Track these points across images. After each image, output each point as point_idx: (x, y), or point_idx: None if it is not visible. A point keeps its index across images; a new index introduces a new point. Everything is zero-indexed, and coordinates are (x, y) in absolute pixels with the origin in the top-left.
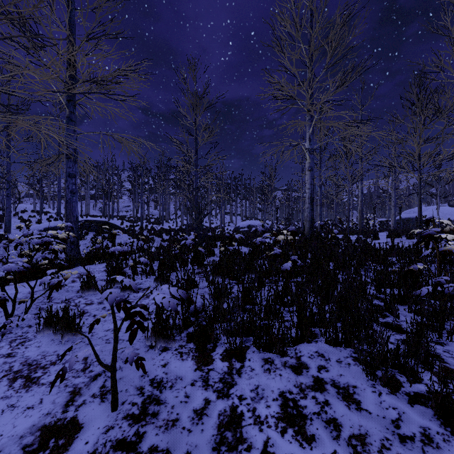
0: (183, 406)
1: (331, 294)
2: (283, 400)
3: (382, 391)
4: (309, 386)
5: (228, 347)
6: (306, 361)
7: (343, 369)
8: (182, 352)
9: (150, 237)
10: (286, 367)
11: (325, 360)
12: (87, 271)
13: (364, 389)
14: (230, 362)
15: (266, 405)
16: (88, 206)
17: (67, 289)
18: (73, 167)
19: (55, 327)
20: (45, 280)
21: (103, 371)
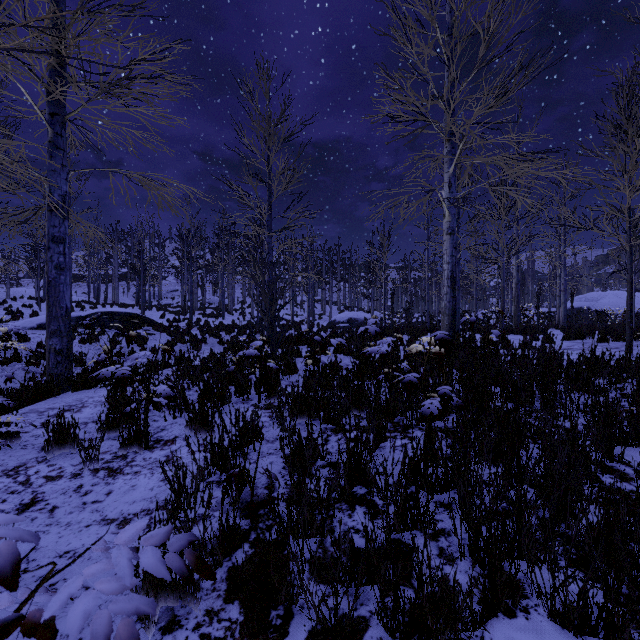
0: None
1: (523, 466)
2: None
3: None
4: None
5: (317, 622)
6: None
7: None
8: (210, 639)
9: (201, 337)
10: None
11: None
12: None
13: None
14: None
15: None
16: (115, 291)
17: (25, 441)
18: (60, 225)
19: None
20: None
21: None
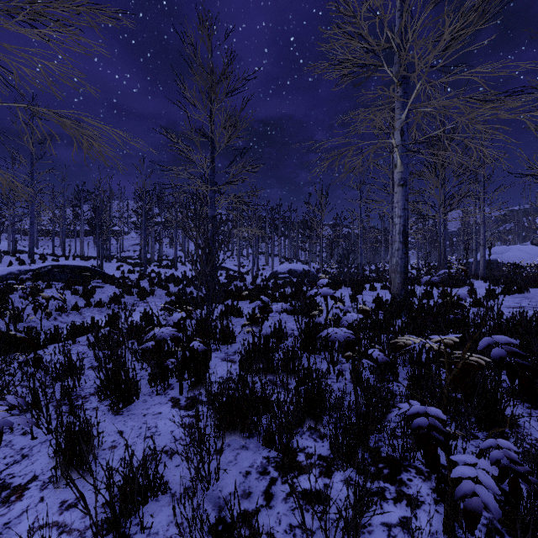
0: None
1: None
2: None
3: None
4: None
5: None
6: None
7: None
8: None
9: (149, 290)
10: None
11: None
12: None
13: None
14: None
15: None
16: (81, 244)
17: None
18: None
19: None
20: None
21: None
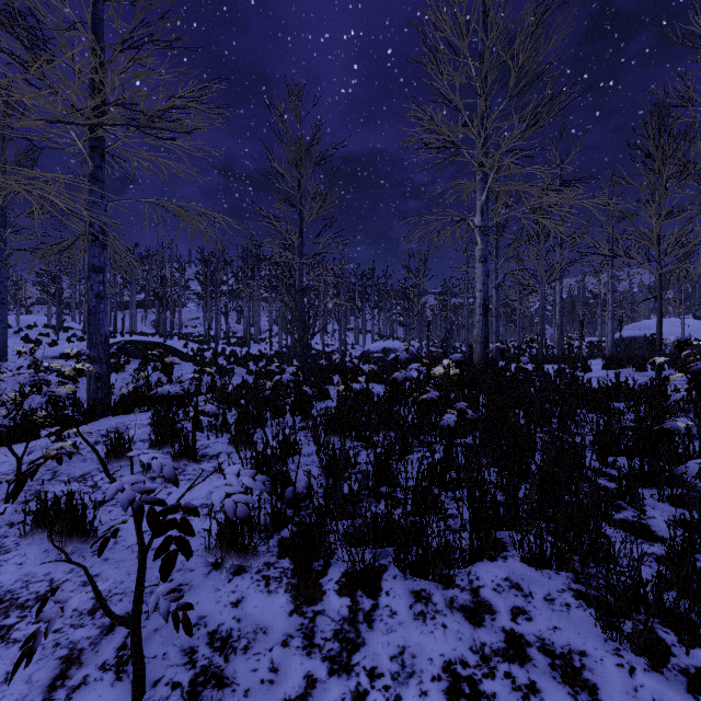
0: (265, 692)
1: (525, 469)
2: (451, 680)
3: (636, 664)
4: (498, 650)
5: (349, 568)
6: (490, 598)
7: (558, 615)
8: (269, 577)
9: (229, 367)
10: (453, 609)
11: (523, 595)
12: (86, 441)
13: (600, 658)
14: (353, 597)
15: (419, 690)
16: (133, 319)
17: (83, 456)
18: (100, 255)
19: (52, 528)
20: (39, 445)
21: (126, 614)
